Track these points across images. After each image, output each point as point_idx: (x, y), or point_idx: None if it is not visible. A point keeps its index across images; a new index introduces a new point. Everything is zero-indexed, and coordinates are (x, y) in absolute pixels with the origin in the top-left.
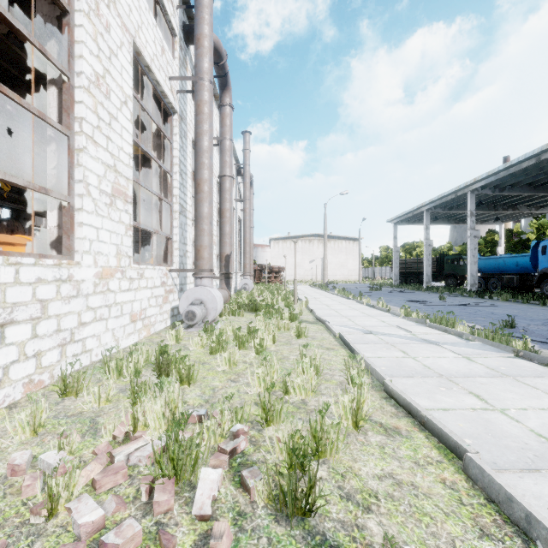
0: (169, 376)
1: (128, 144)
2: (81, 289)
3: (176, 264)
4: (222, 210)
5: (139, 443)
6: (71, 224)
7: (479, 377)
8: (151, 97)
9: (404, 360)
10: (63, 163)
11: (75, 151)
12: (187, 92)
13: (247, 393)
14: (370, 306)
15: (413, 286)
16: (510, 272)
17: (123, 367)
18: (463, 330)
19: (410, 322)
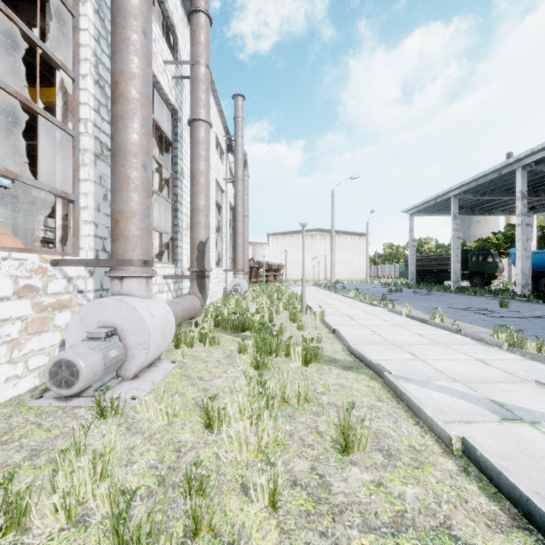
0: None
1: None
2: None
3: (86, 251)
4: (193, 173)
5: None
6: None
7: None
8: None
9: None
10: None
11: None
12: None
13: None
14: (416, 319)
15: (438, 286)
16: None
17: None
18: None
19: (539, 364)
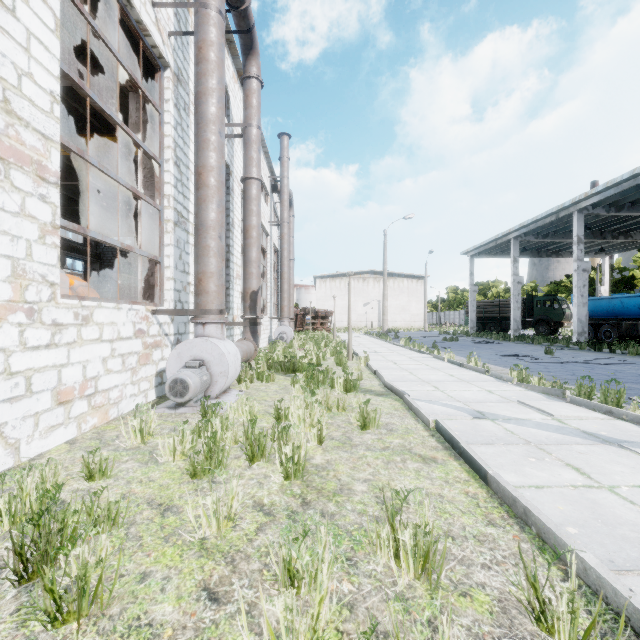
0: None
1: (47, 72)
2: None
3: (169, 302)
4: (246, 227)
5: None
6: None
7: None
8: (129, 41)
9: (597, 496)
10: None
11: None
12: (185, 33)
13: None
14: (456, 363)
15: (497, 335)
16: (630, 317)
17: None
18: None
19: (533, 393)
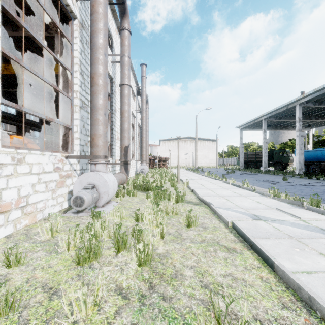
0: None
1: None
2: None
3: (76, 151)
4: (122, 111)
5: None
6: None
7: None
8: (54, 3)
9: None
10: None
11: None
12: None
13: None
14: (236, 185)
15: (255, 170)
16: None
17: None
18: None
19: (283, 203)
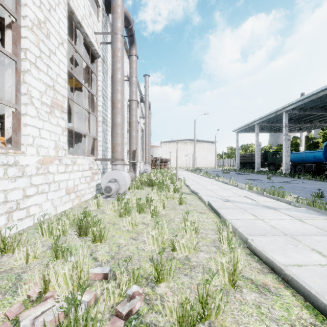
0: (87, 235)
1: (64, 72)
2: (26, 171)
3: (100, 155)
4: (130, 121)
5: (46, 304)
6: (18, 125)
7: (314, 235)
8: (84, 46)
9: (256, 221)
10: (12, 81)
11: (22, 73)
12: (107, 43)
13: (143, 250)
14: (224, 182)
15: (249, 170)
16: (310, 162)
17: (53, 229)
18: (291, 199)
19: (252, 193)
